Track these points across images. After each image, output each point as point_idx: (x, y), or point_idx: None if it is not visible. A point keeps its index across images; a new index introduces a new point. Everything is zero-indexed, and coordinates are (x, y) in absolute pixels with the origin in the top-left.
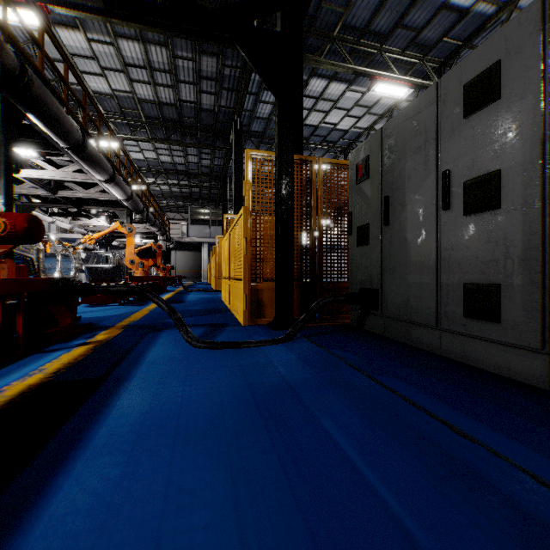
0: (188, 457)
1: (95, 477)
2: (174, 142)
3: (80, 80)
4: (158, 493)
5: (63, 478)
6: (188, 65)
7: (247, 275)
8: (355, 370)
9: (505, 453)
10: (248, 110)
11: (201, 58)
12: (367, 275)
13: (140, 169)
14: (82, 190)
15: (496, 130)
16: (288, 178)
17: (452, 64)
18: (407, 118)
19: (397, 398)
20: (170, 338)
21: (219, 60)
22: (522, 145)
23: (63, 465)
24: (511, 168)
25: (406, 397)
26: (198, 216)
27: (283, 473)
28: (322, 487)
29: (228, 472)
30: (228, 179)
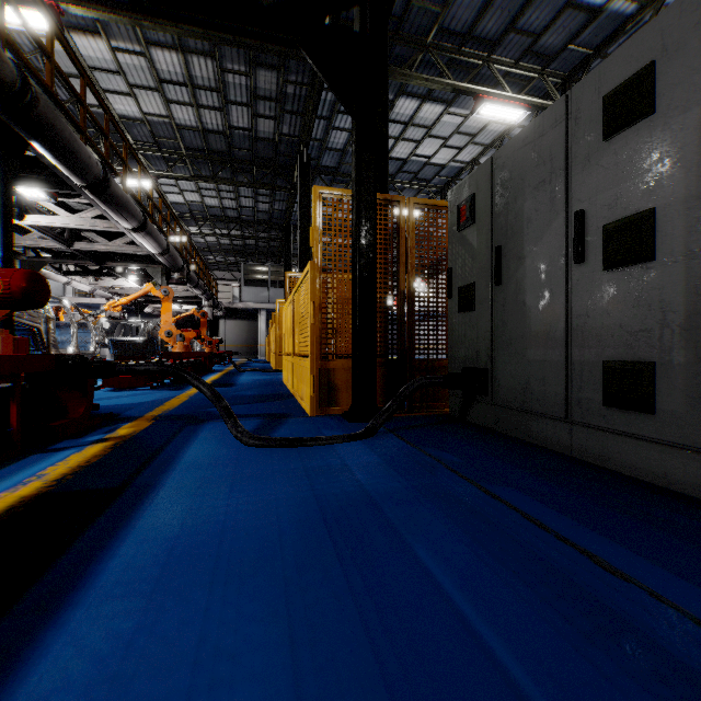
0: (231, 602)
1: (99, 632)
2: (222, 180)
3: (101, 99)
4: (186, 658)
5: (53, 633)
6: (241, 82)
7: (316, 350)
8: (458, 477)
9: (672, 597)
10: (318, 139)
11: (257, 73)
12: (472, 350)
13: (180, 216)
14: (104, 241)
15: (648, 155)
16: (369, 223)
17: (580, 78)
18: (526, 142)
19: (517, 516)
20: (214, 432)
21: (280, 75)
22: (685, 175)
23: (55, 614)
24: (669, 205)
25: (528, 515)
26: (254, 275)
27: (362, 628)
28: (418, 649)
29: (285, 625)
30: (291, 227)
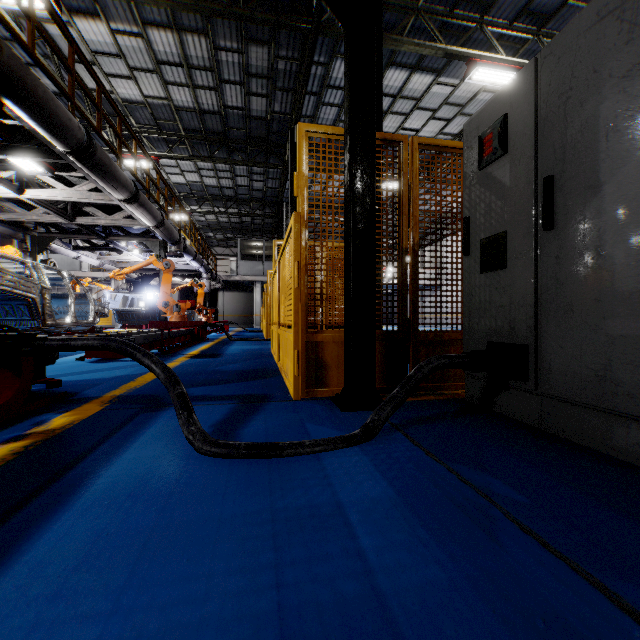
0: None
1: None
2: (218, 159)
3: (92, 70)
4: None
5: None
6: (233, 59)
7: (301, 320)
8: (546, 552)
9: None
10: (308, 116)
11: (249, 49)
12: (502, 320)
13: (182, 195)
14: (104, 216)
15: None
16: (365, 162)
17: None
18: (604, 14)
19: None
20: (168, 426)
21: (271, 50)
22: None
23: None
24: None
25: None
26: (250, 250)
27: None
28: None
29: None
30: (284, 204)
